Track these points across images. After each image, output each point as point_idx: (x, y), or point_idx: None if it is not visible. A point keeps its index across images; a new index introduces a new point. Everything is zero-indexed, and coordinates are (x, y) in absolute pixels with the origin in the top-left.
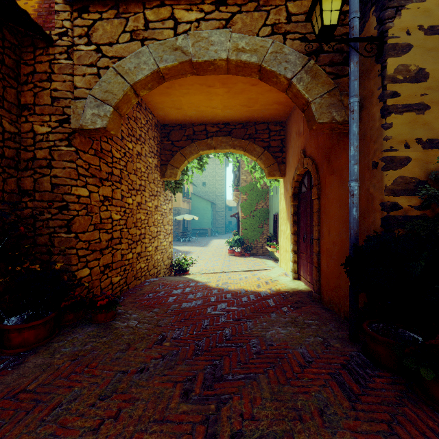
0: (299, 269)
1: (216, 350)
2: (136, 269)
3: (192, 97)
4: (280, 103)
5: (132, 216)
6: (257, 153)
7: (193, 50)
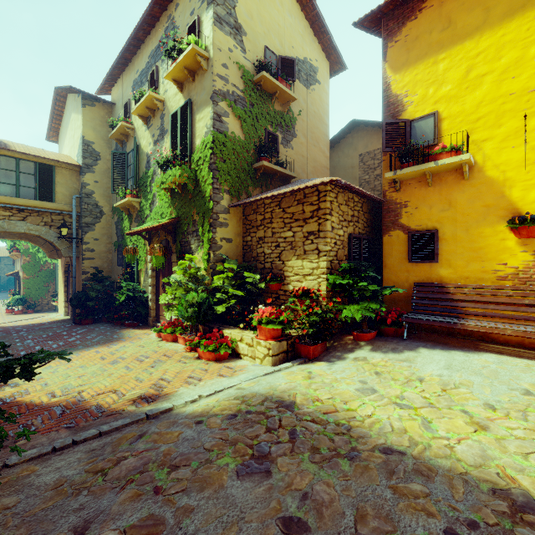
0: (69, 310)
1: (22, 331)
2: None
3: None
4: None
5: None
6: (41, 243)
7: (7, 227)
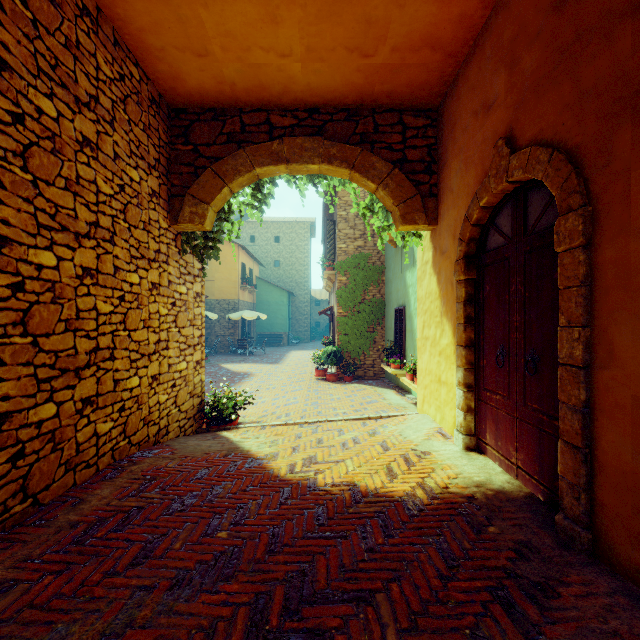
0: (479, 428)
1: None
2: (77, 443)
3: (228, 8)
4: (437, 44)
5: (54, 301)
6: (378, 173)
7: None
